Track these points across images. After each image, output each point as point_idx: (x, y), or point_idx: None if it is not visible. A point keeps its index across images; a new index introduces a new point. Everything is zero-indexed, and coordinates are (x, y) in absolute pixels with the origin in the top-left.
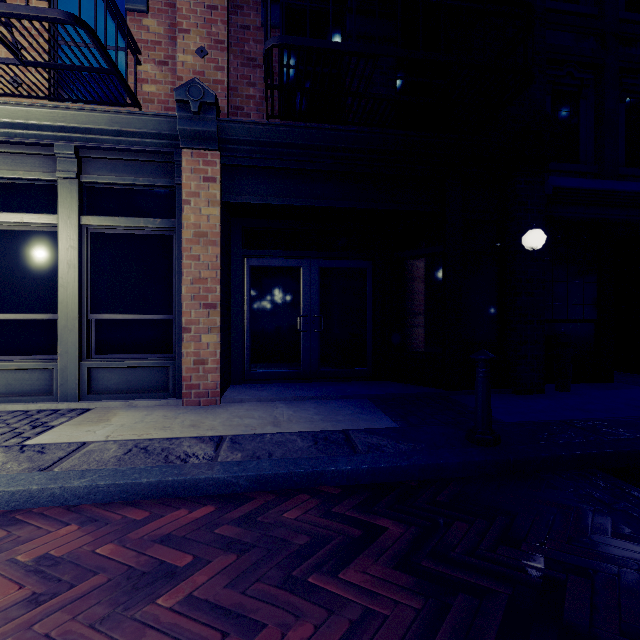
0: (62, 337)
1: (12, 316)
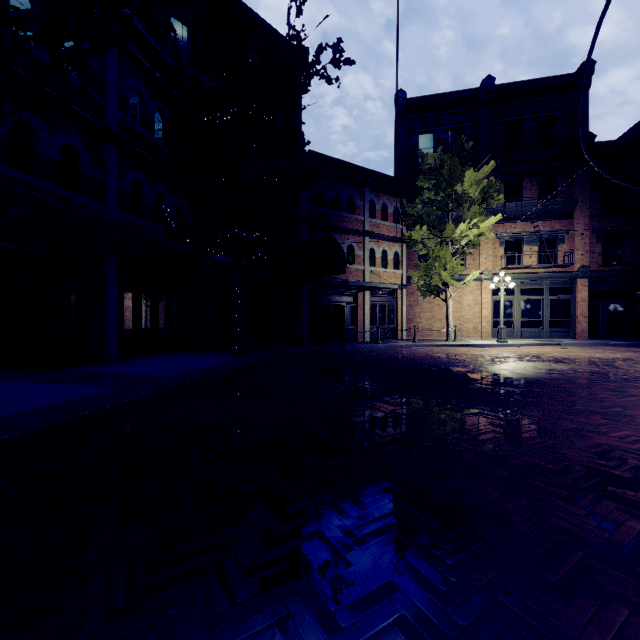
0: (544, 324)
1: (530, 319)
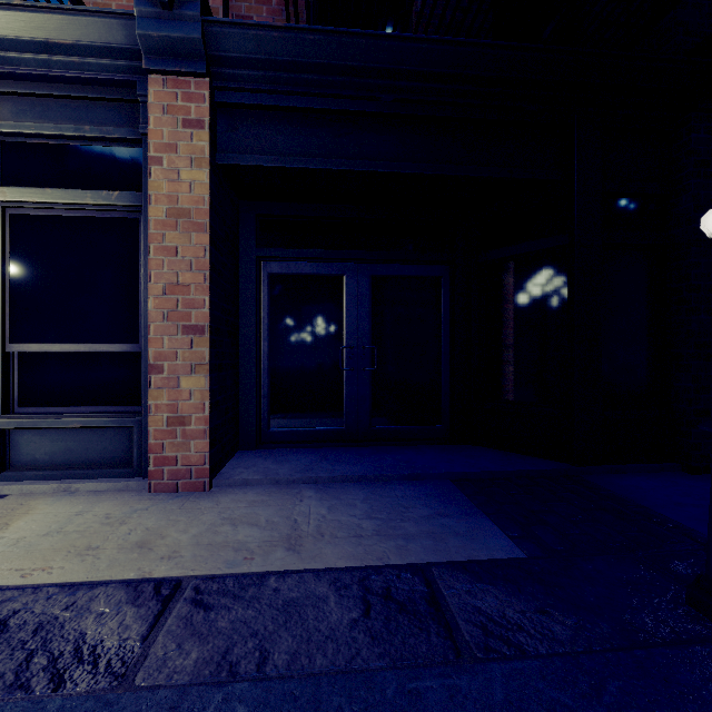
0: None
1: None
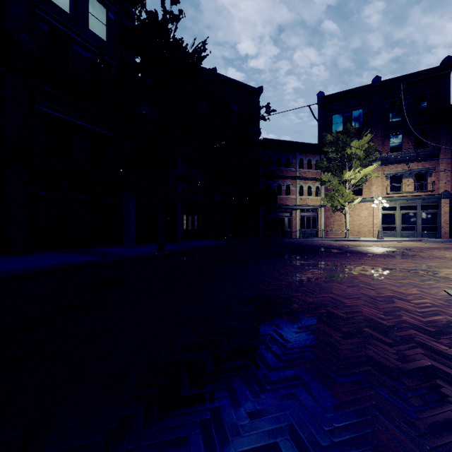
0: (417, 228)
1: (407, 225)
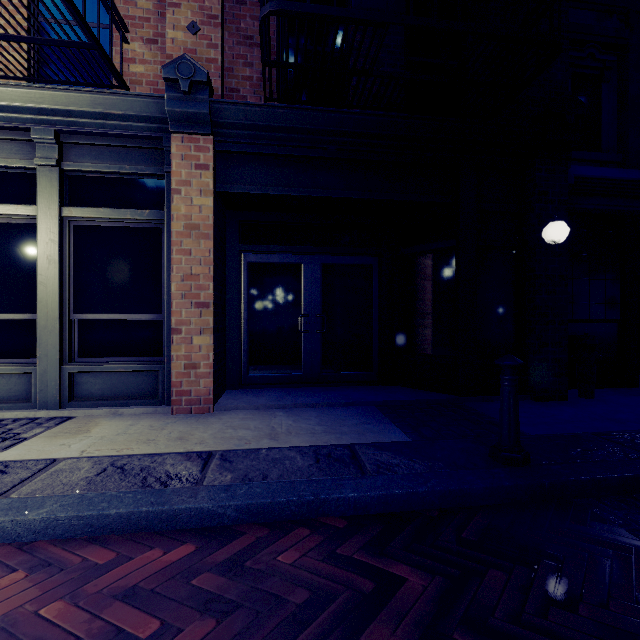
0: (41, 339)
1: None
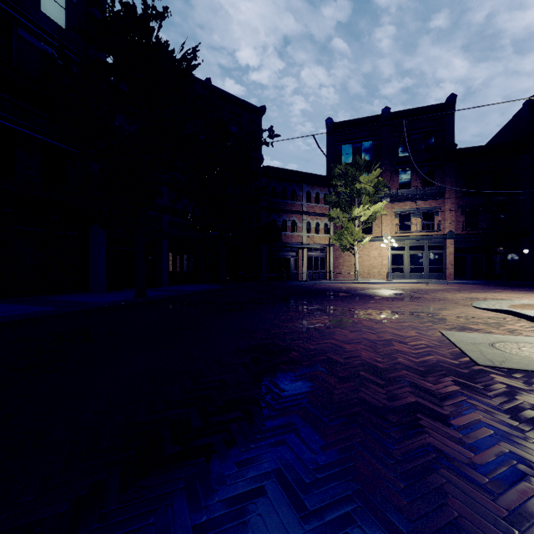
0: (425, 270)
1: (416, 266)
